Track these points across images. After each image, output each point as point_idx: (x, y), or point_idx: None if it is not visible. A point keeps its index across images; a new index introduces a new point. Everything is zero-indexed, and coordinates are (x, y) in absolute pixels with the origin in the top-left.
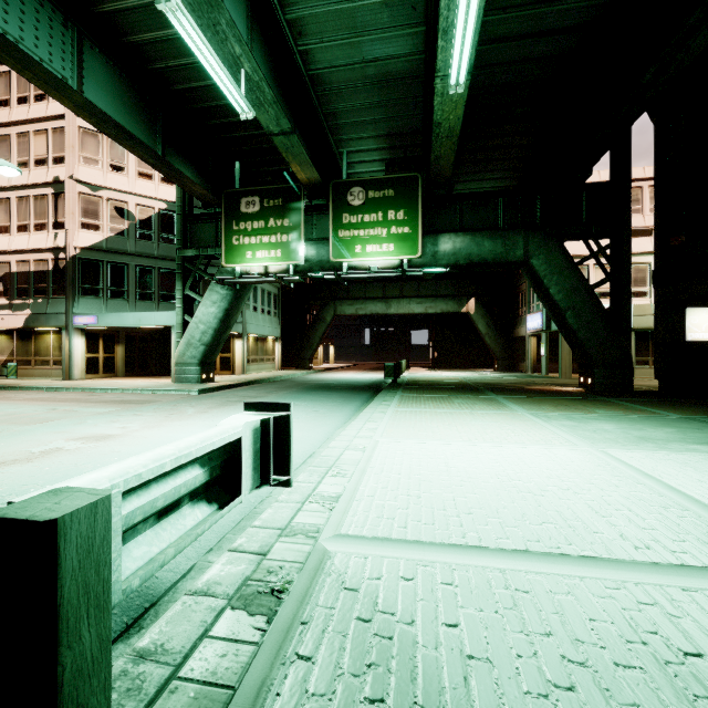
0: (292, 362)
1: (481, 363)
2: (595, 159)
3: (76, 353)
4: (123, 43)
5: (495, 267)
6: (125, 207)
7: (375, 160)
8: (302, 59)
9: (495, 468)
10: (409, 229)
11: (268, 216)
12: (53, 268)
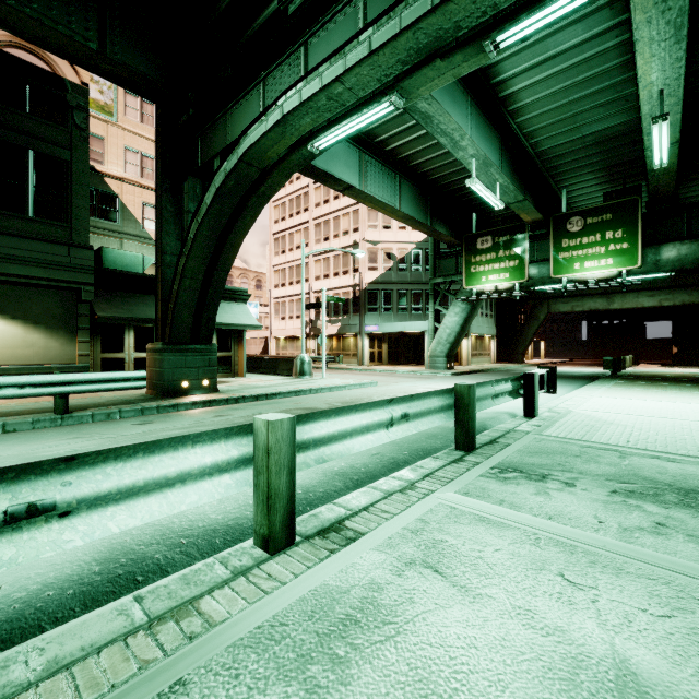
0: (503, 357)
1: None
2: None
3: (365, 349)
4: (418, 173)
5: None
6: (391, 252)
7: (593, 185)
8: (532, 148)
9: (663, 406)
10: (628, 245)
11: (498, 249)
12: (352, 297)
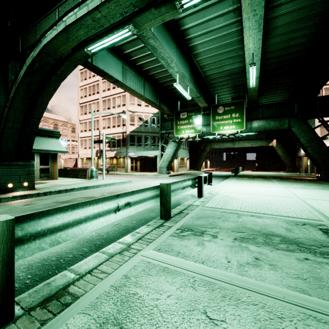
0: (192, 167)
1: (280, 168)
2: (319, 88)
3: (129, 164)
4: (153, 79)
5: (276, 131)
6: (141, 117)
7: (227, 93)
8: (203, 73)
9: (253, 189)
10: (240, 120)
11: (189, 118)
12: (122, 138)
